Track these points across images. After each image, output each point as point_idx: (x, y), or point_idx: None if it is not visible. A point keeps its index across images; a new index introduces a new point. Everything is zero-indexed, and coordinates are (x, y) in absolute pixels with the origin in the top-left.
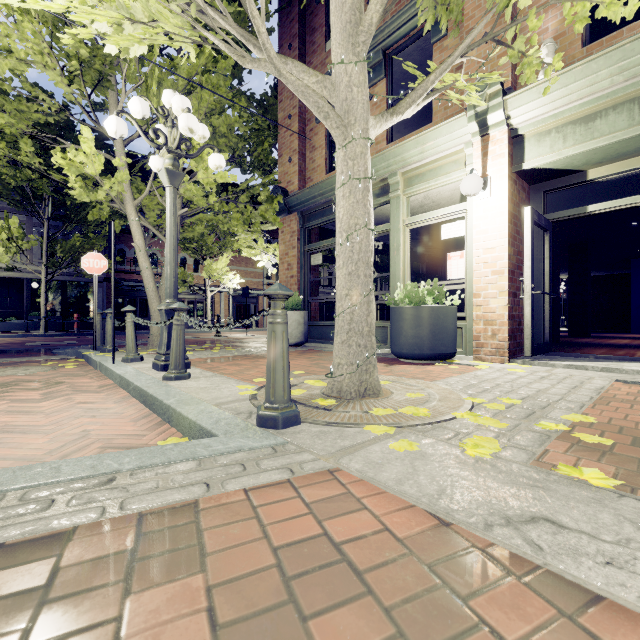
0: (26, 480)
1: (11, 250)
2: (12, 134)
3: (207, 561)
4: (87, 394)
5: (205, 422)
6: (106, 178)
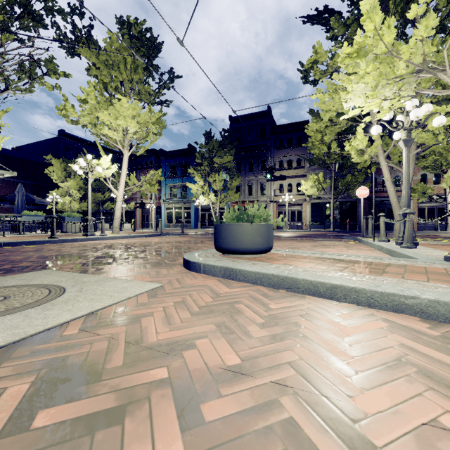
0: (358, 256)
1: (319, 189)
2: (328, 142)
3: (406, 270)
4: (364, 250)
5: (417, 257)
6: (367, 144)
